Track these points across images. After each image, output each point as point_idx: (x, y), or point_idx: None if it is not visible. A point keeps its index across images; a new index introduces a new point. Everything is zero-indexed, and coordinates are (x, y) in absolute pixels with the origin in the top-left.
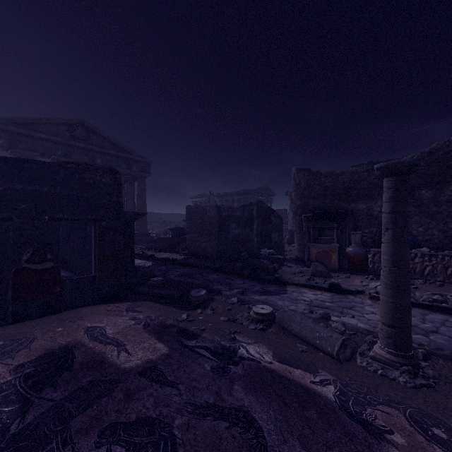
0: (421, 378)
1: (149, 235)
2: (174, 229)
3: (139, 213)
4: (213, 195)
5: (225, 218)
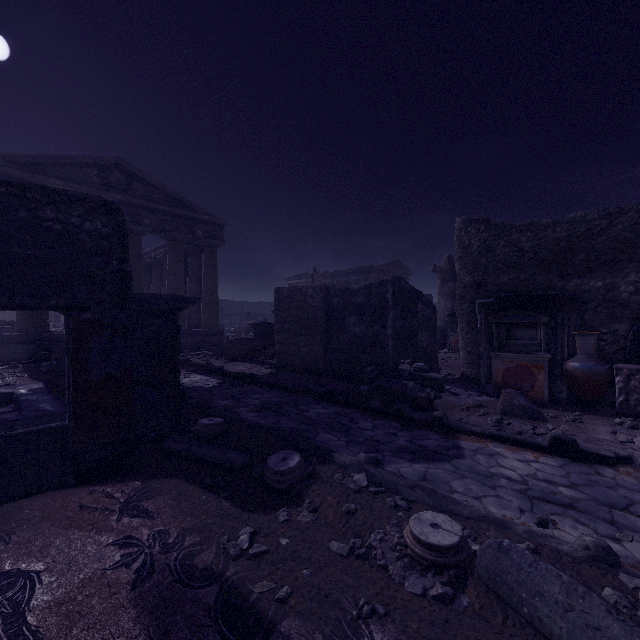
0: None
1: (222, 334)
2: (259, 326)
3: (186, 298)
4: (319, 275)
5: (338, 307)
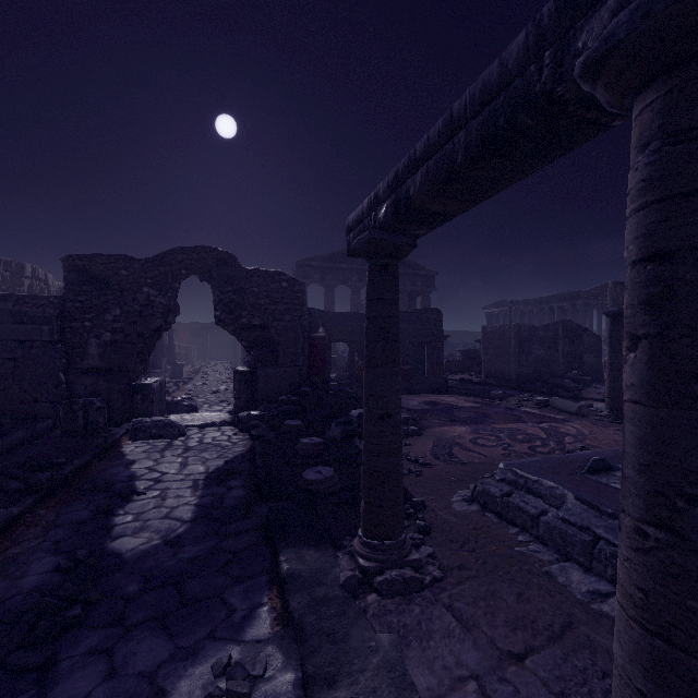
0: (619, 421)
1: None
2: (465, 352)
3: (444, 336)
4: (518, 303)
5: (526, 338)
